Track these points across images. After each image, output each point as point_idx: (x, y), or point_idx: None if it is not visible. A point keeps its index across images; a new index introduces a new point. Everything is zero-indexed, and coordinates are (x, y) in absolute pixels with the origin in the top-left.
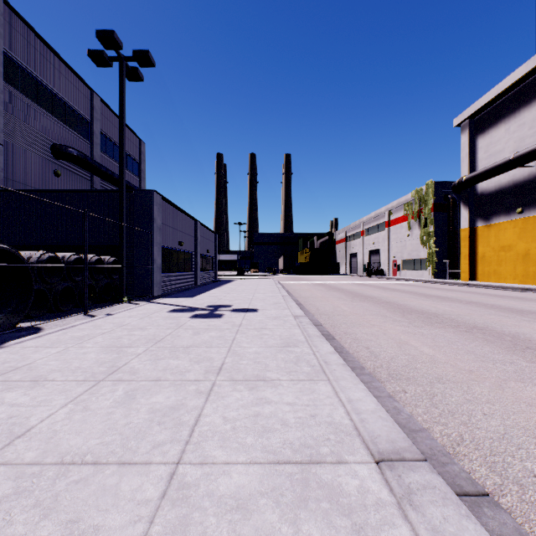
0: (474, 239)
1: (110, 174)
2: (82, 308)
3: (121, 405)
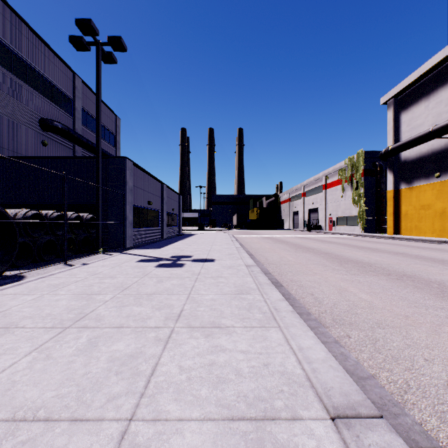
0: (398, 200)
1: (90, 144)
2: (62, 258)
3: (82, 353)
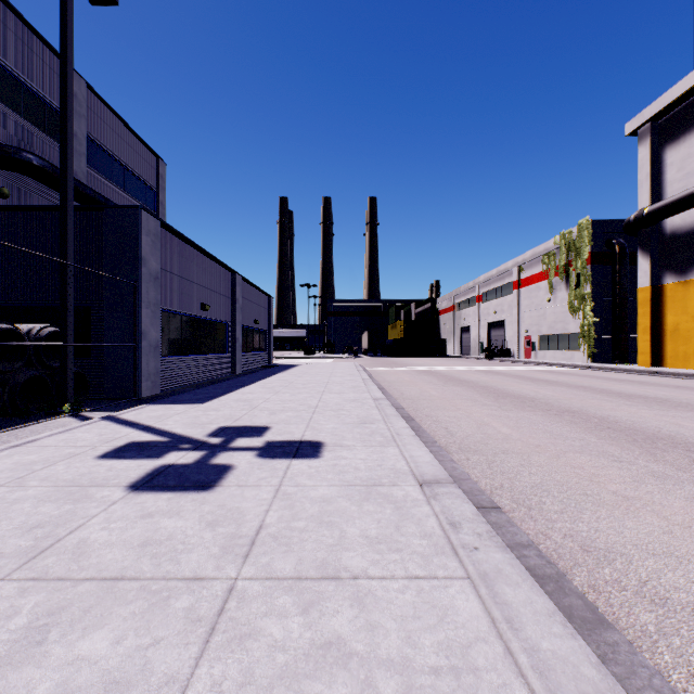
0: (659, 304)
1: (102, 201)
2: None
3: None
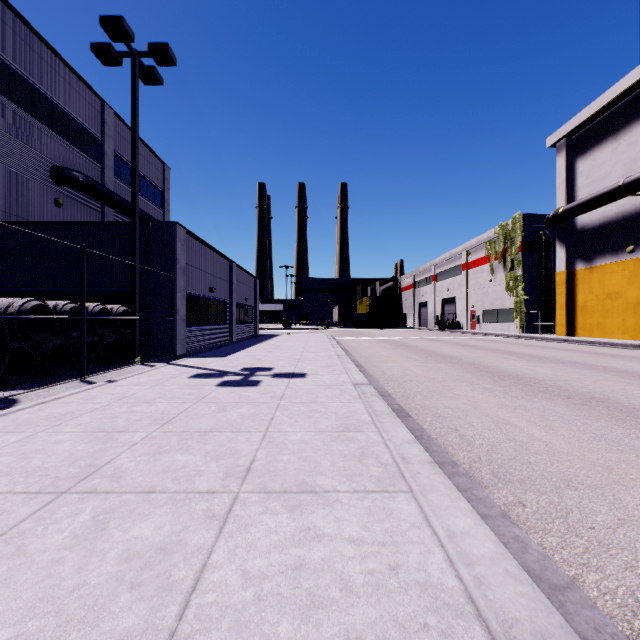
0: (572, 285)
1: (126, 205)
2: (78, 372)
3: (78, 544)
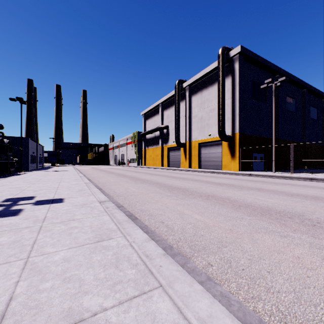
0: (146, 153)
1: None
2: (20, 171)
3: (56, 173)
